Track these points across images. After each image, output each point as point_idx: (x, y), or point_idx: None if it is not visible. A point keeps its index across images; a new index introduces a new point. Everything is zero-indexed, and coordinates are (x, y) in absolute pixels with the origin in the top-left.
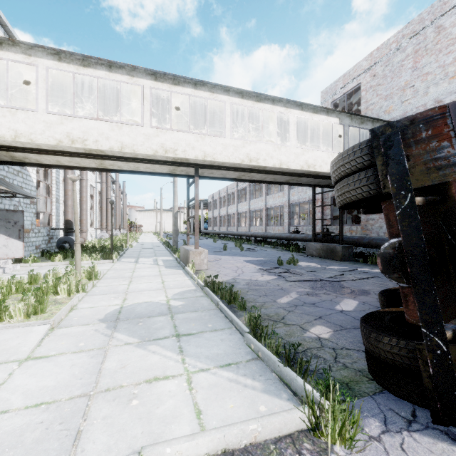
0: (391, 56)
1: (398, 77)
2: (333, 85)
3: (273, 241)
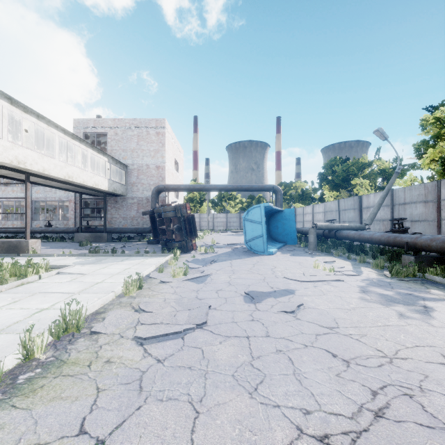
0: (126, 129)
1: (130, 143)
2: (85, 121)
3: (8, 236)
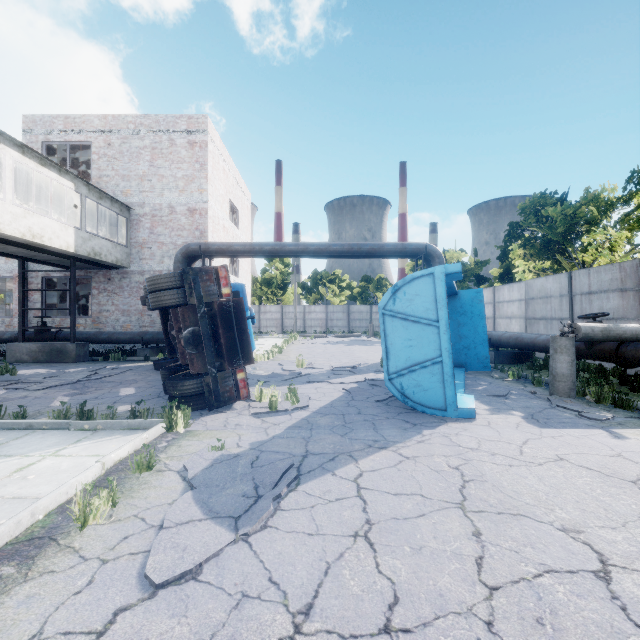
0: (129, 136)
1: (137, 163)
2: (47, 119)
3: None
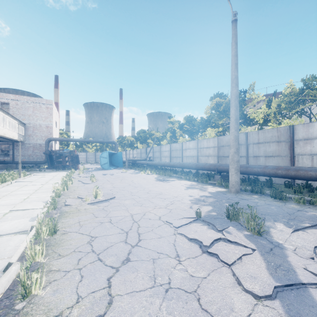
0: (25, 102)
1: (28, 111)
2: None
3: None
